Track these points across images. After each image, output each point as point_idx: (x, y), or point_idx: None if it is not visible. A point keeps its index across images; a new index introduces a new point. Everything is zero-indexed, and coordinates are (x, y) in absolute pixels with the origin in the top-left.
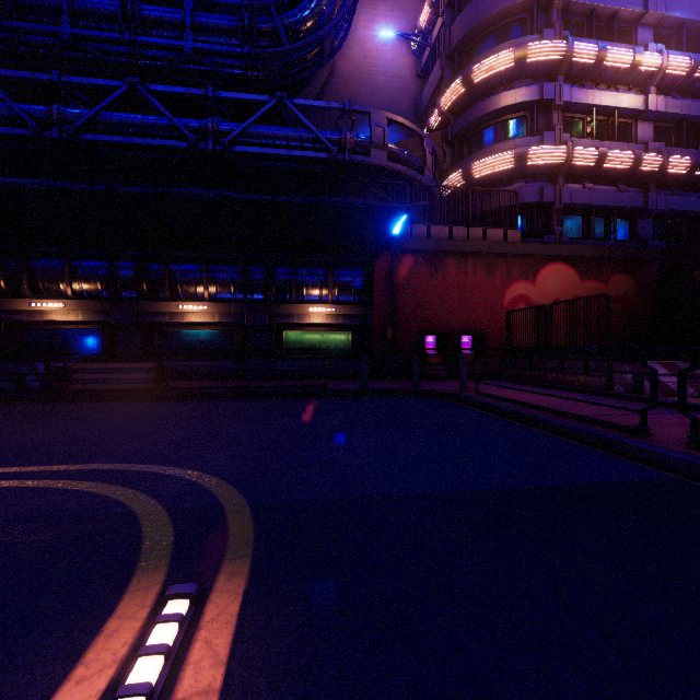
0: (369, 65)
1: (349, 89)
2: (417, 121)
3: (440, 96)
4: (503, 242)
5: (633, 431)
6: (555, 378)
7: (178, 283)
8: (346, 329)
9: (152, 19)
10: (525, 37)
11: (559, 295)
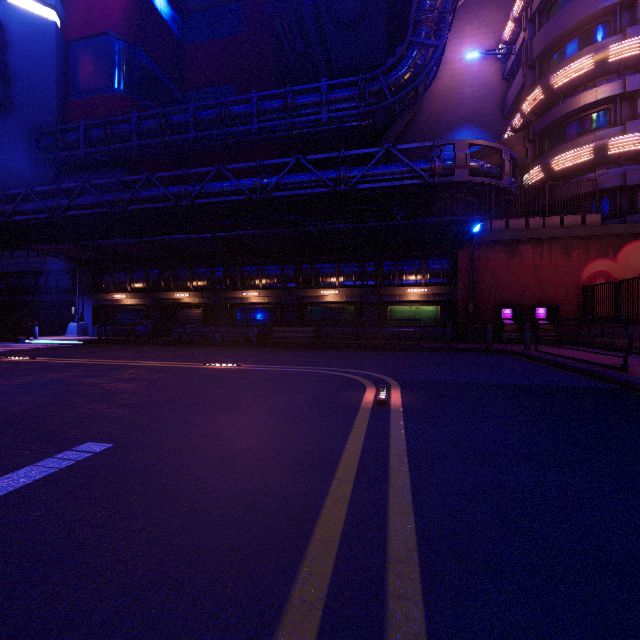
0: (456, 81)
1: (439, 105)
2: (502, 119)
3: (521, 102)
4: (580, 226)
5: (620, 369)
6: (621, 344)
7: (320, 277)
8: (435, 304)
9: (302, 105)
10: (606, 40)
11: None
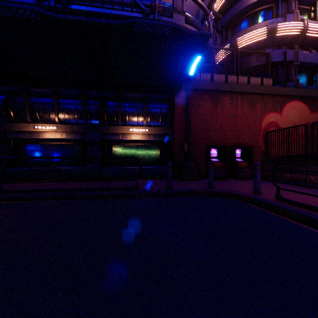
0: None
1: None
2: None
3: (213, 2)
4: (261, 85)
5: None
6: None
7: (36, 111)
8: (155, 144)
9: None
10: None
11: (297, 122)
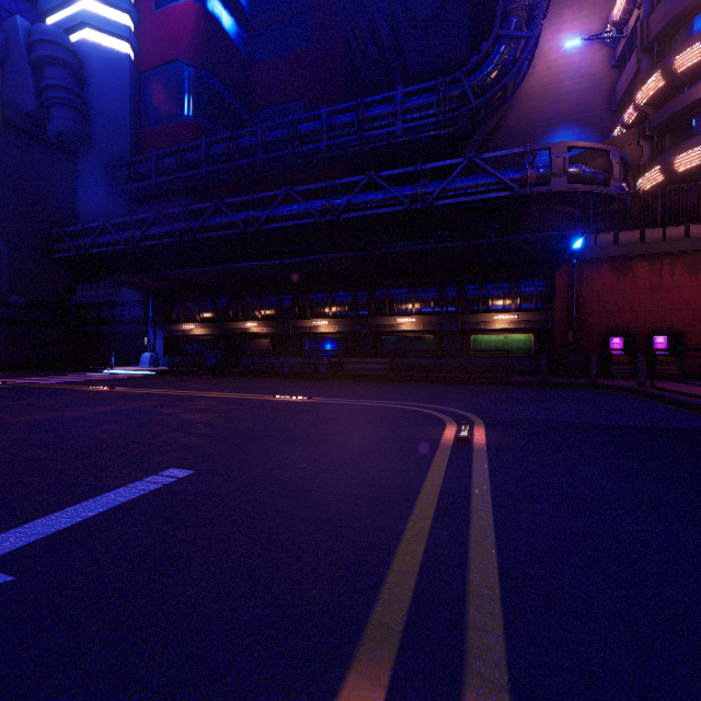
0: (553, 75)
1: (532, 104)
2: (611, 114)
3: (635, 93)
4: None
5: None
6: None
7: (395, 303)
8: (527, 333)
9: (374, 117)
10: None
11: None
